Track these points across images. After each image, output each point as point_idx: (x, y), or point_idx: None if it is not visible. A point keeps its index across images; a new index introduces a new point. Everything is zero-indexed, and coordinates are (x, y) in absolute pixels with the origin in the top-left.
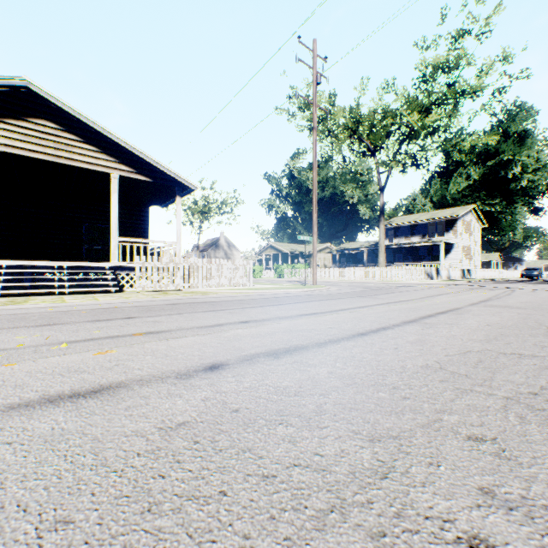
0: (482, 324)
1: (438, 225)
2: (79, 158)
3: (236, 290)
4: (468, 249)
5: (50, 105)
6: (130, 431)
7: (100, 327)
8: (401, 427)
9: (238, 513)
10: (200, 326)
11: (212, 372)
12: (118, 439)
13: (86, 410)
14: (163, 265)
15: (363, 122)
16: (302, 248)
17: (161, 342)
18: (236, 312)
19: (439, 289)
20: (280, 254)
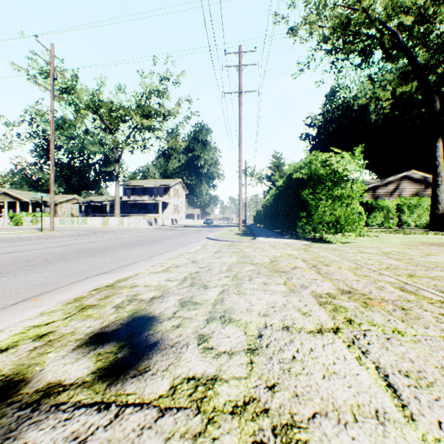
0: (116, 241)
1: (162, 189)
2: None
3: None
4: (178, 206)
5: None
6: None
7: None
8: (46, 255)
9: (0, 262)
10: None
11: None
12: None
13: None
14: None
15: (103, 107)
16: (47, 198)
17: None
18: None
19: (139, 231)
20: (18, 202)
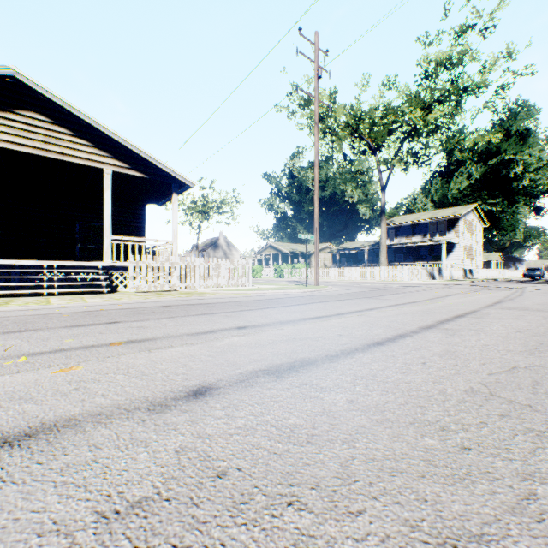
0: (511, 331)
1: (440, 225)
2: (70, 153)
3: (235, 291)
4: (470, 249)
5: (39, 97)
6: (51, 521)
7: (76, 334)
8: (479, 513)
9: None
10: (191, 333)
11: (196, 401)
12: (24, 543)
13: (1, 473)
14: (158, 265)
15: (364, 120)
16: (302, 248)
17: (141, 354)
18: (233, 315)
19: (445, 290)
20: (280, 254)
